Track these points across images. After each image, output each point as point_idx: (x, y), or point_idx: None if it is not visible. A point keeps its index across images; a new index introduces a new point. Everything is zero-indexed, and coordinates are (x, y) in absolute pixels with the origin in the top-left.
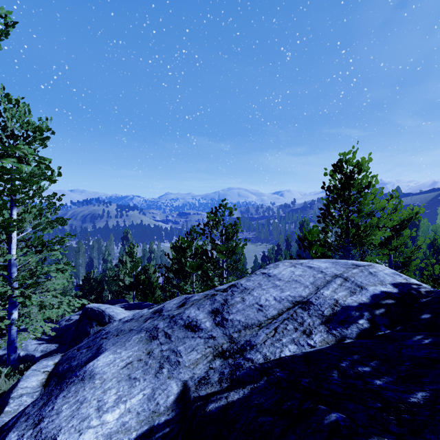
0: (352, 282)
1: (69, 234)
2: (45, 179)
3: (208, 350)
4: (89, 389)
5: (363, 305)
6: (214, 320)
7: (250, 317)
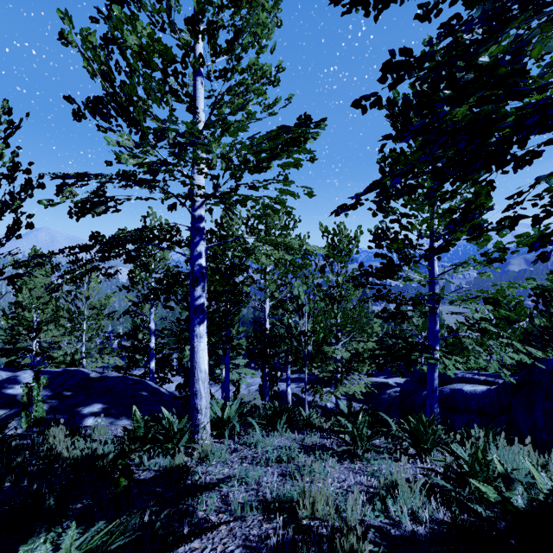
0: None
1: None
2: None
3: None
4: None
5: None
6: None
7: None
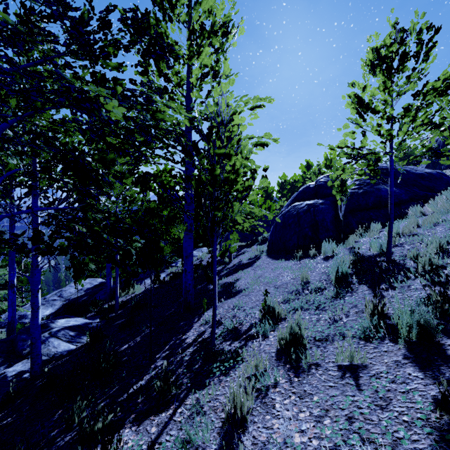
0: (91, 283)
1: None
2: None
3: (61, 301)
4: None
5: (92, 287)
6: (60, 297)
7: (69, 295)
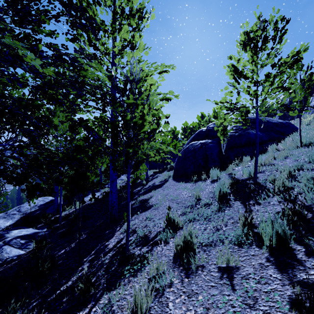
0: (44, 201)
1: None
2: None
3: (19, 215)
4: None
5: (44, 203)
6: (18, 212)
7: (26, 210)
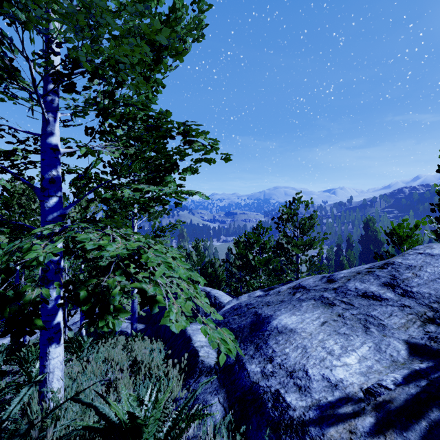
0: None
1: (180, 221)
2: (223, 159)
3: (411, 316)
4: (301, 339)
5: None
6: (394, 291)
7: None
